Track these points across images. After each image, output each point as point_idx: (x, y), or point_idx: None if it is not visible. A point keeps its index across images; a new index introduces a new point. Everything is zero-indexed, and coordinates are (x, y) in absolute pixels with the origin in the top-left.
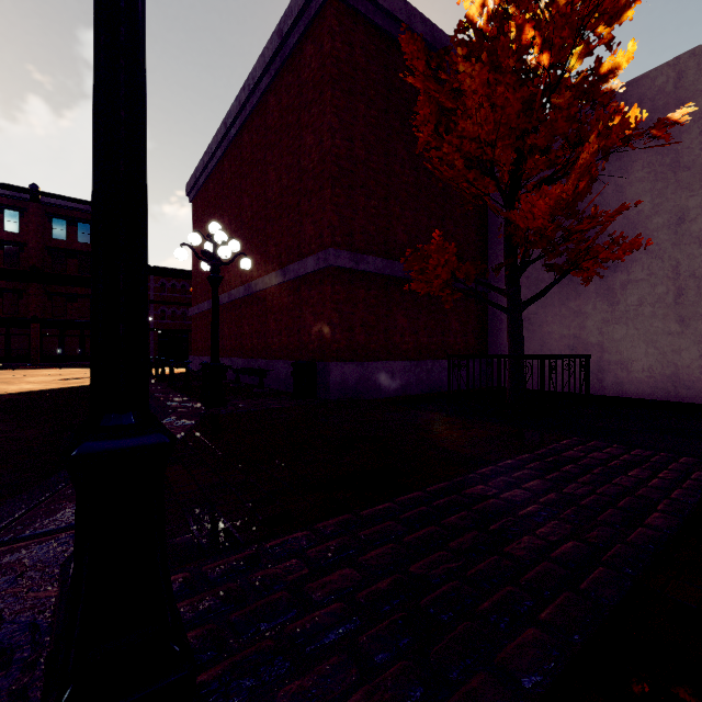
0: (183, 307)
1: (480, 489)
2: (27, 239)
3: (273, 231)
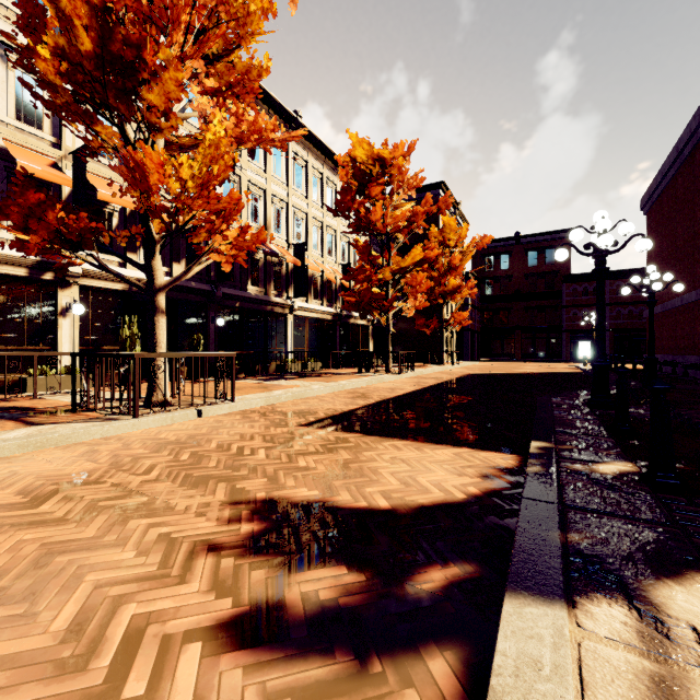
0: (640, 306)
1: None
2: (513, 272)
3: None
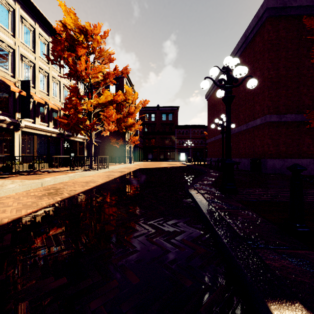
0: (201, 139)
1: (313, 191)
2: (156, 122)
3: (242, 110)
